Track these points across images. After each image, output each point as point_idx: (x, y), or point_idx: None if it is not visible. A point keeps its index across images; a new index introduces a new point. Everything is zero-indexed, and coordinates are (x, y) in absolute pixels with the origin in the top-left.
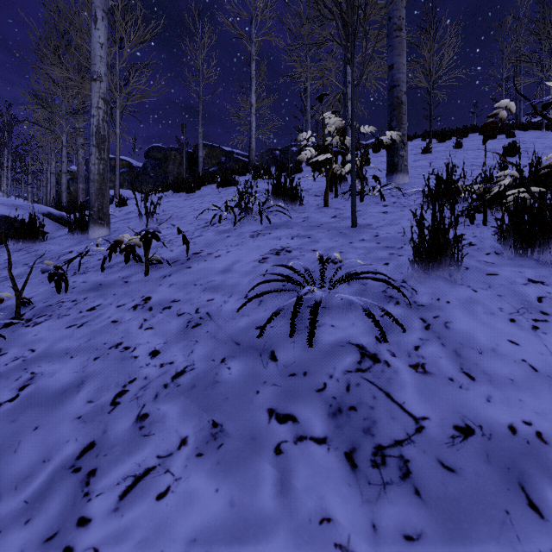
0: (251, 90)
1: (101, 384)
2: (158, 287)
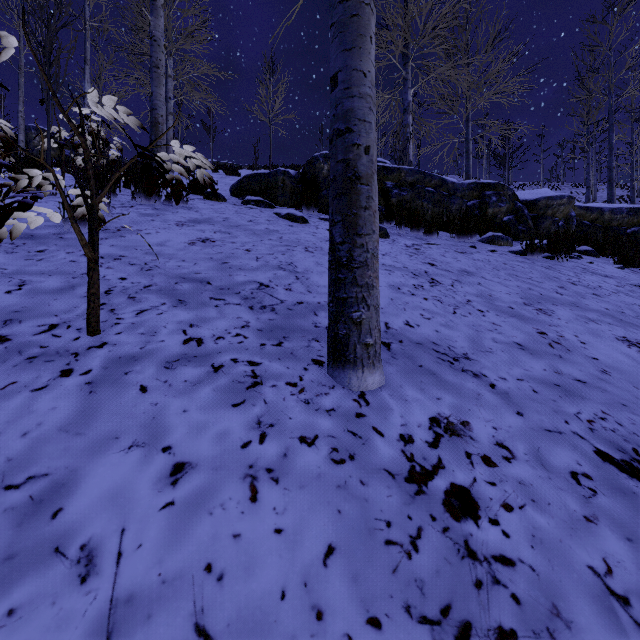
0: (84, 78)
1: None
2: None
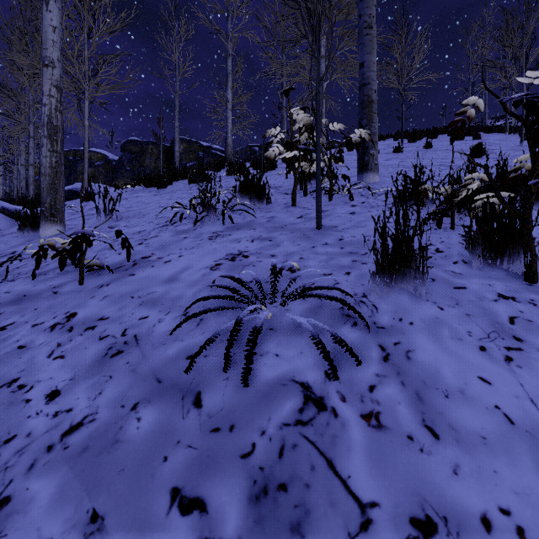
0: (227, 86)
1: None
2: (89, 300)
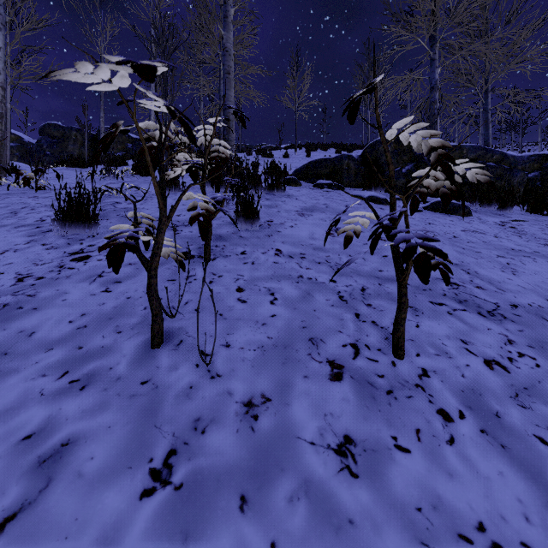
0: (150, 87)
1: (16, 207)
2: (43, 194)
